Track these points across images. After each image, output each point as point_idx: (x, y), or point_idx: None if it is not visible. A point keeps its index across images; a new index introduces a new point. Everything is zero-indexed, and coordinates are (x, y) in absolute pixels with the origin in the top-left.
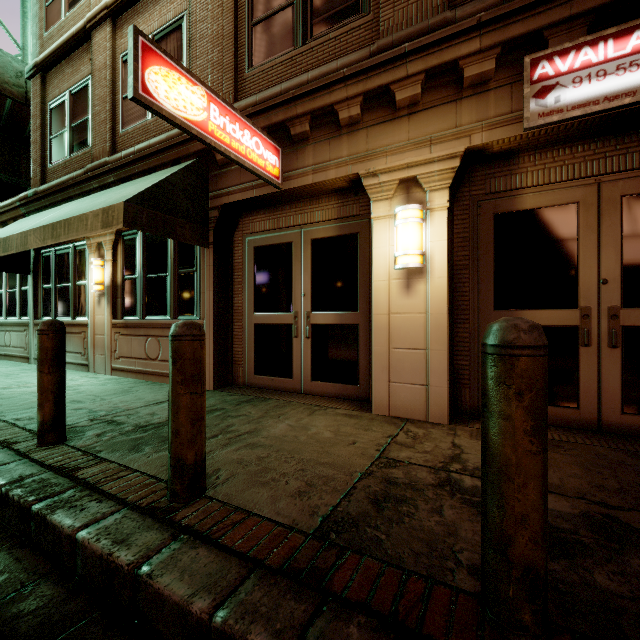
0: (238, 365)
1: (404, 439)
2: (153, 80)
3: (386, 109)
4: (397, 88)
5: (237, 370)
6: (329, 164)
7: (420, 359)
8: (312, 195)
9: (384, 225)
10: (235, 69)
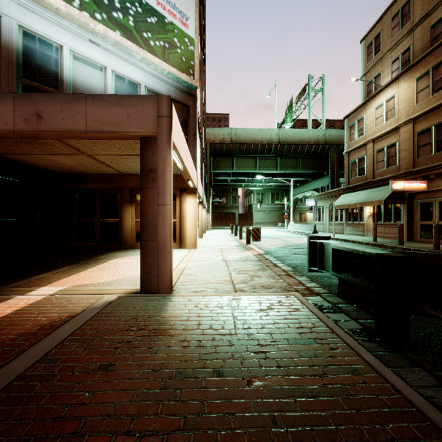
0: (415, 235)
1: None
2: (393, 186)
3: None
4: None
5: (414, 237)
6: (440, 185)
7: None
8: (438, 190)
9: None
10: (413, 159)
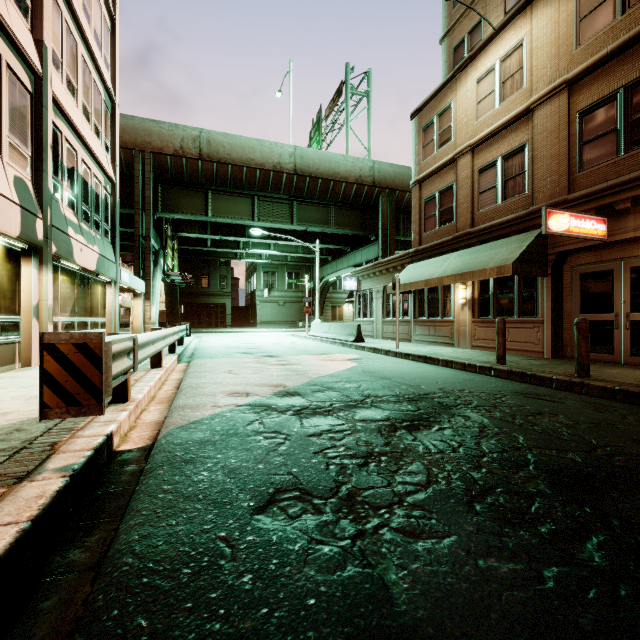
0: (566, 346)
1: None
2: (550, 223)
3: None
4: None
5: (565, 349)
6: None
7: None
8: (631, 240)
9: None
10: (568, 173)
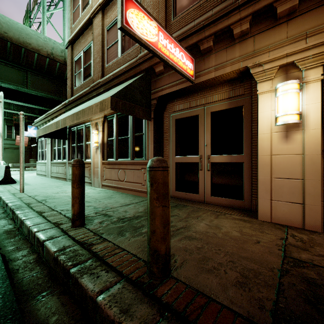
0: None
1: (295, 242)
2: (130, 17)
3: (269, 21)
4: (278, 4)
5: None
6: (226, 63)
7: (297, 185)
8: (212, 85)
9: (267, 97)
10: (166, 20)
